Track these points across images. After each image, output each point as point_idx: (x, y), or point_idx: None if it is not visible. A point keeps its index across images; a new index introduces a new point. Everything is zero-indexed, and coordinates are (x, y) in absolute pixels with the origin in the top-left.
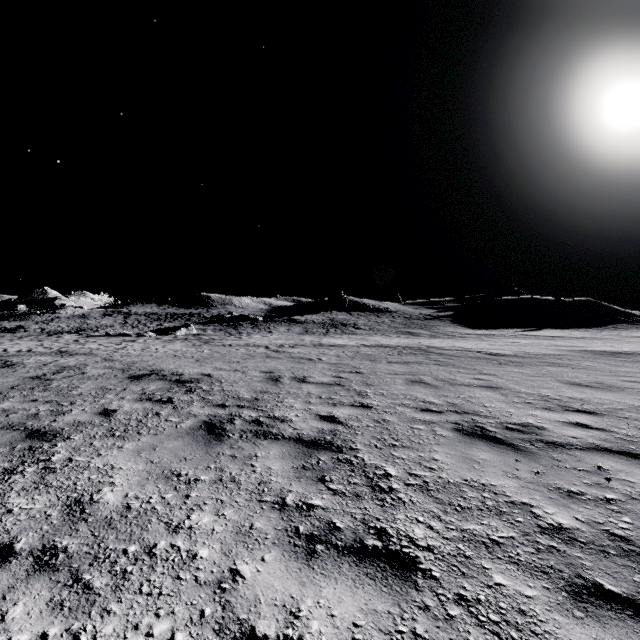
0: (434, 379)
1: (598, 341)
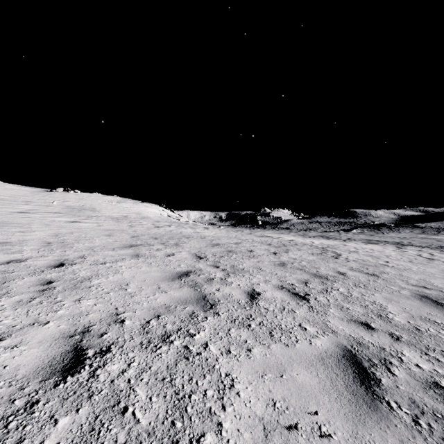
0: None
1: None
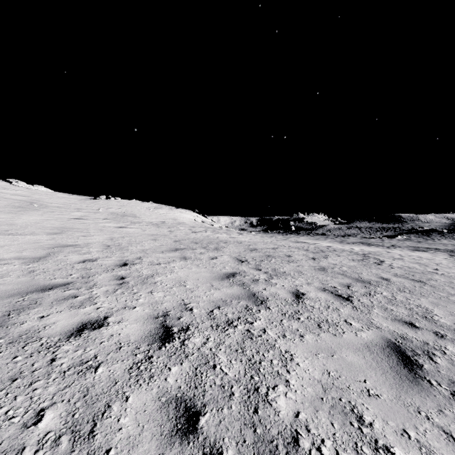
0: None
1: None
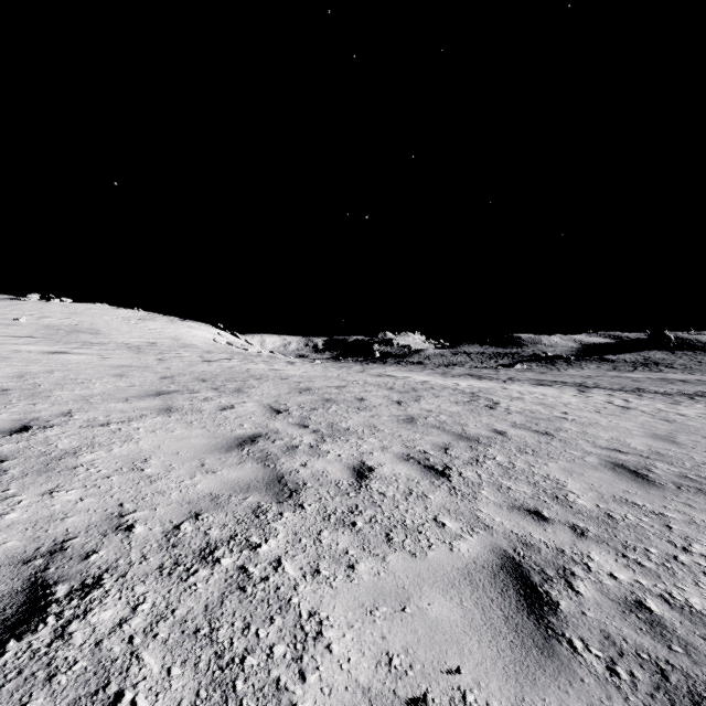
0: (648, 385)
1: None
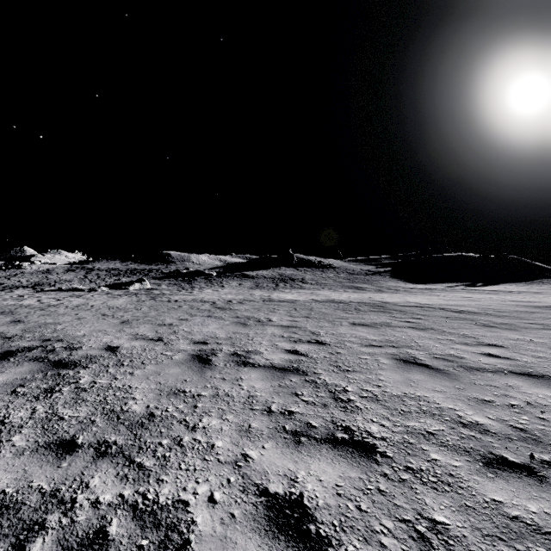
0: (431, 356)
1: (544, 295)
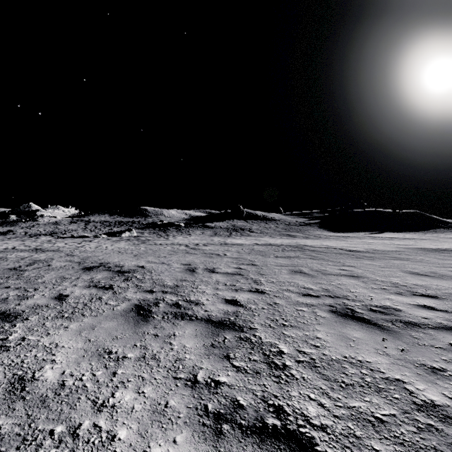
0: (310, 270)
1: (425, 241)
